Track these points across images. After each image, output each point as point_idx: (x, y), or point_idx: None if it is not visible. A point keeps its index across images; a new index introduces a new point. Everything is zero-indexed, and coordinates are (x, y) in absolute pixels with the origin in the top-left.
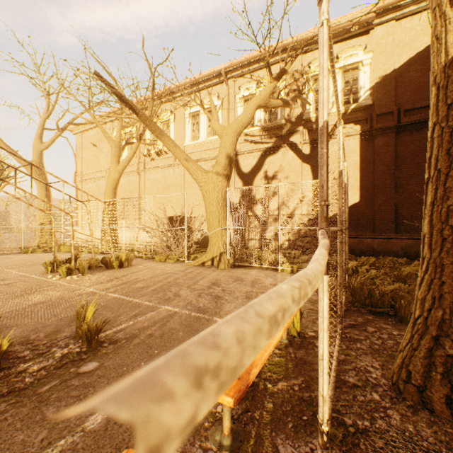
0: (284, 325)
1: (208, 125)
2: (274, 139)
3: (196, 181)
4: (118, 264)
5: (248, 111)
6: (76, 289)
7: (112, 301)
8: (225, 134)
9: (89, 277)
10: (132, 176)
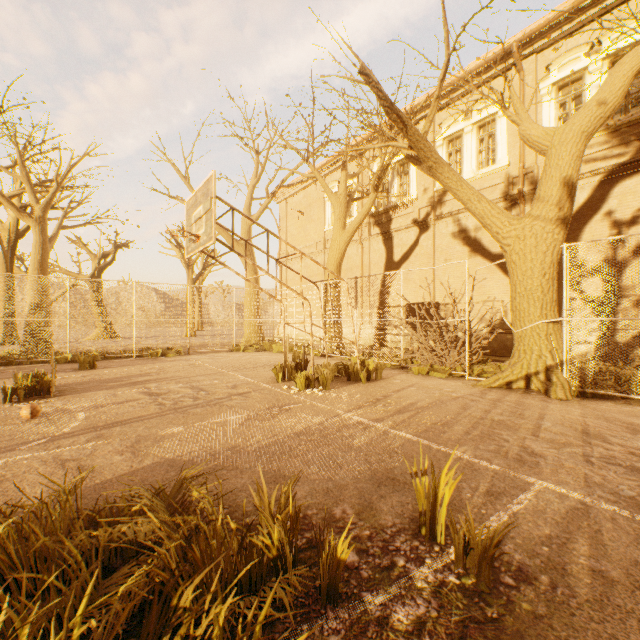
0: None
1: (478, 150)
2: (637, 145)
3: (495, 237)
4: (365, 375)
5: (616, 84)
6: (333, 414)
7: (411, 447)
8: (558, 141)
9: (335, 394)
10: (350, 248)
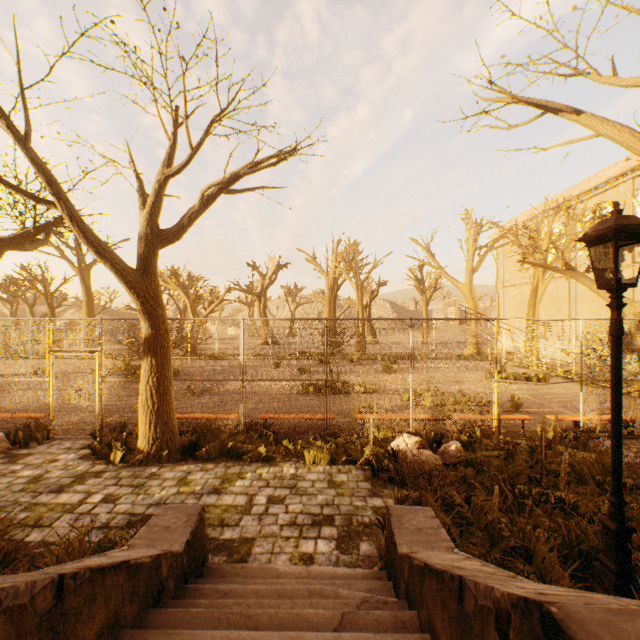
0: (602, 418)
1: None
2: None
3: None
4: (535, 380)
5: None
6: (506, 390)
7: (528, 400)
8: None
9: (513, 385)
10: (558, 282)
